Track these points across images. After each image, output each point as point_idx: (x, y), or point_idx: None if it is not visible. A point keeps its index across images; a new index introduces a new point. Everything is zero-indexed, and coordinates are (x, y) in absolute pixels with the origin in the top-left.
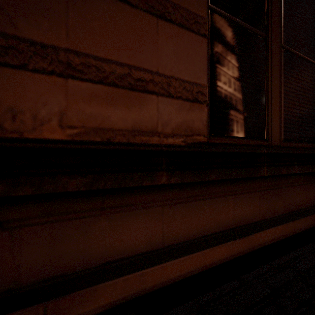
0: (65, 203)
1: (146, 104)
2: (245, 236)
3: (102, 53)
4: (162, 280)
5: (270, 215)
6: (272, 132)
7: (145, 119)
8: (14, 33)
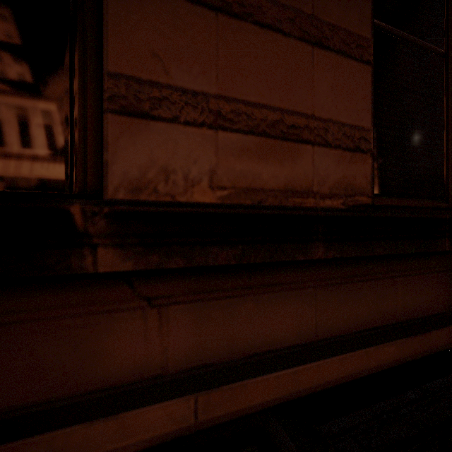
0: (211, 278)
1: (300, 156)
2: (420, 333)
3: (252, 97)
4: (318, 382)
5: None
6: None
7: (299, 176)
8: (167, 82)
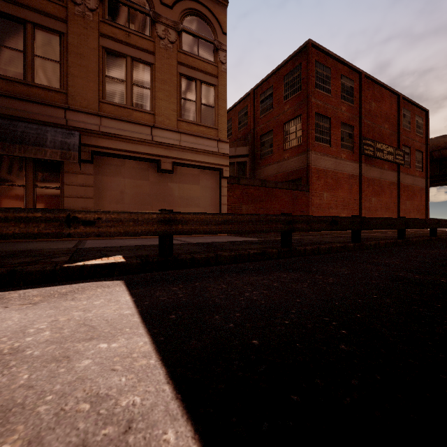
0: None
1: None
2: None
3: None
4: None
5: None
6: None
7: None
8: None
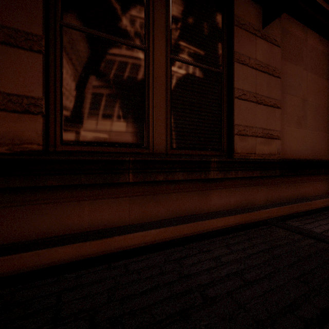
0: None
1: None
2: (100, 239)
3: None
4: None
5: (146, 220)
6: (155, 140)
7: None
8: None
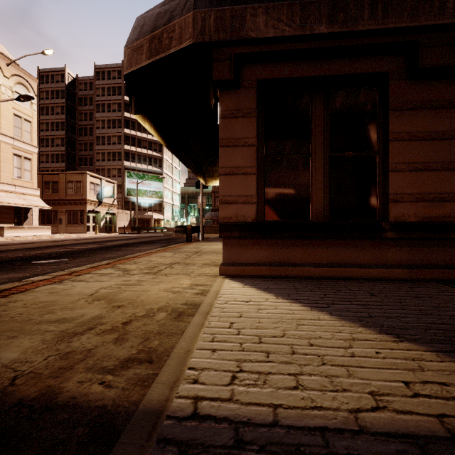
0: (413, 241)
1: (445, 206)
2: None
3: (427, 191)
4: (452, 276)
5: None
6: None
7: (444, 212)
8: (403, 193)
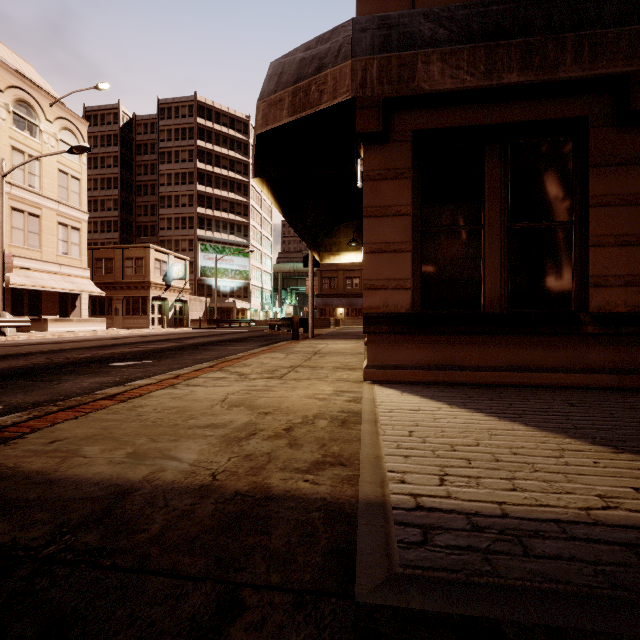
0: (622, 338)
1: None
2: None
3: None
4: None
5: None
6: None
7: None
8: (608, 274)
